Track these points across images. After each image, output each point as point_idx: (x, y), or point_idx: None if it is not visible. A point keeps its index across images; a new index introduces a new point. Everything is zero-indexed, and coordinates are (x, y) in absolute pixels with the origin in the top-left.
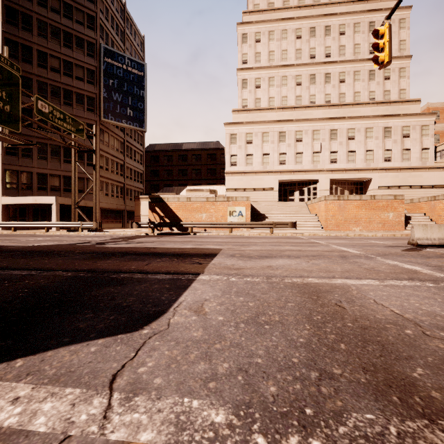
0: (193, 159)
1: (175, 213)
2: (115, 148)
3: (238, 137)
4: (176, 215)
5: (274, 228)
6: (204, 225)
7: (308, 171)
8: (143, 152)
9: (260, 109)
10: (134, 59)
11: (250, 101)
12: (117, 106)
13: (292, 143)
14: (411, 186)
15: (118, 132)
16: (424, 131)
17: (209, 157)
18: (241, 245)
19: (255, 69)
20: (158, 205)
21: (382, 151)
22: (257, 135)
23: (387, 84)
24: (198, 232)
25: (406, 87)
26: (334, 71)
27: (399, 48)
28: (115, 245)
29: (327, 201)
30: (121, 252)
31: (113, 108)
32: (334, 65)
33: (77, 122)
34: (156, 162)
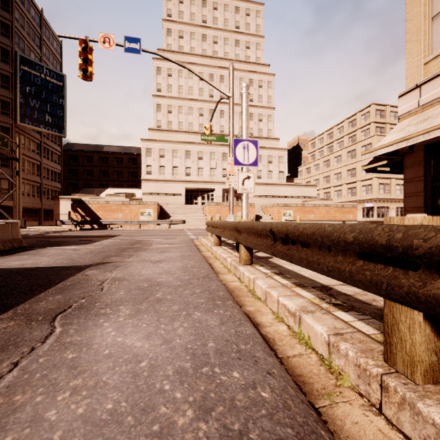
0: (114, 162)
1: (96, 213)
2: (31, 149)
3: (153, 151)
4: (96, 214)
5: (174, 224)
6: (119, 223)
7: (207, 182)
8: (61, 152)
9: (171, 130)
10: (53, 69)
11: (164, 123)
12: (35, 112)
13: (195, 160)
14: (273, 196)
15: (34, 134)
16: (280, 160)
17: (130, 161)
18: (137, 233)
19: (168, 97)
20: (80, 206)
21: (256, 171)
22: (169, 151)
23: (260, 125)
24: (115, 227)
25: (272, 128)
26: (226, 109)
27: (268, 101)
28: (52, 234)
29: (209, 206)
30: (61, 237)
31: (30, 113)
32: (226, 105)
33: (2, 136)
34: (75, 162)
